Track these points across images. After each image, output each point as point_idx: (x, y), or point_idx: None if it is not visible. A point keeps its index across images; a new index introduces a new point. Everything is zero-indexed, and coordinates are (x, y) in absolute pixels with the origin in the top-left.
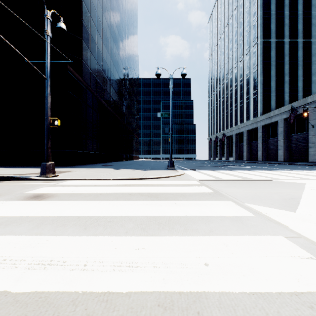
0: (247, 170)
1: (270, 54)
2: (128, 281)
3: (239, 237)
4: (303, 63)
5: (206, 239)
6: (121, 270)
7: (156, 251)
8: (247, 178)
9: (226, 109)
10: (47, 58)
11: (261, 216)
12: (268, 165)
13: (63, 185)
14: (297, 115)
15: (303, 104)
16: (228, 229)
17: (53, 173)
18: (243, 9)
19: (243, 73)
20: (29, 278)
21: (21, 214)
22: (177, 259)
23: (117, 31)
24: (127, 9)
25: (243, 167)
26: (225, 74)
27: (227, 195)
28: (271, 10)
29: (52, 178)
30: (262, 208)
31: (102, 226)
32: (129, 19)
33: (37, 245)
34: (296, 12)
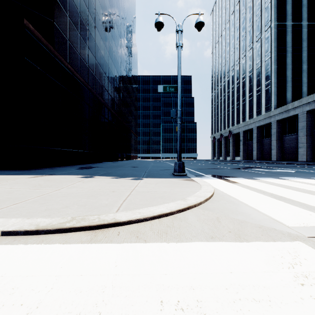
0: (307, 178)
1: (285, 38)
2: None
3: None
4: None
5: None
6: None
7: None
8: None
9: (232, 105)
10: None
11: None
12: (304, 167)
13: None
14: None
15: None
16: None
17: None
18: None
19: (252, 63)
20: None
21: None
22: None
23: (110, 8)
24: None
25: (280, 170)
26: (231, 67)
27: None
28: None
29: None
30: None
31: None
32: (126, 3)
33: None
34: None
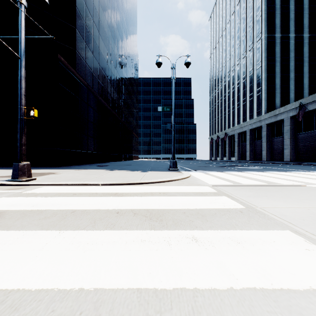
0: (260, 171)
1: (274, 49)
2: None
3: None
4: (309, 60)
5: None
6: None
7: None
8: (270, 182)
9: (228, 108)
10: (21, 31)
11: None
12: (278, 165)
13: (30, 194)
14: (305, 112)
15: (312, 101)
16: None
17: (28, 175)
18: (246, 4)
19: (246, 70)
20: None
21: None
22: None
23: (115, 25)
24: (126, 3)
25: (252, 167)
26: (227, 72)
27: (270, 215)
28: (275, 4)
29: (25, 183)
30: None
31: None
32: (128, 15)
33: None
34: (302, 6)
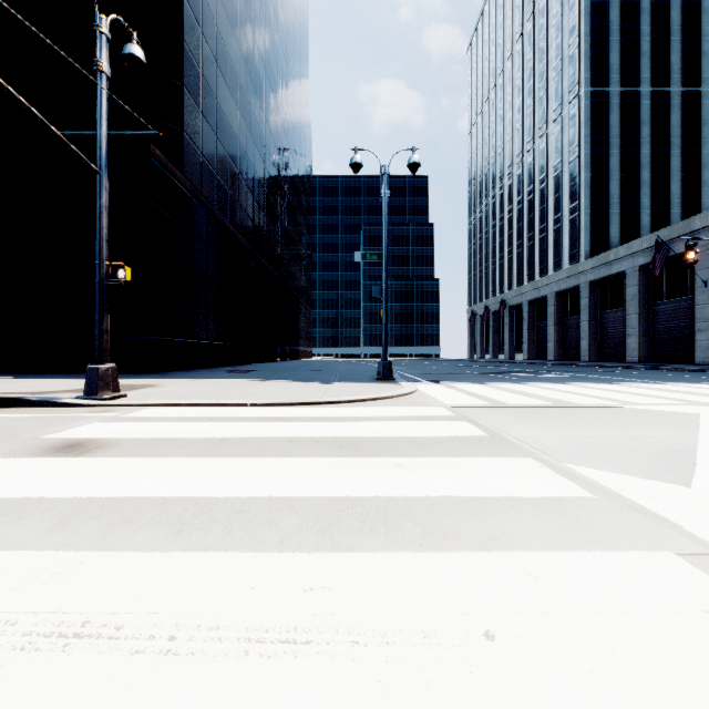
0: (558, 383)
1: (608, 120)
2: (283, 689)
3: (563, 554)
4: (683, 142)
5: (481, 560)
6: (265, 654)
7: (357, 594)
8: (561, 402)
9: (509, 246)
10: (101, 124)
11: (610, 497)
12: (606, 371)
13: (137, 419)
14: (671, 258)
15: (684, 234)
16: (533, 533)
17: (114, 389)
18: (547, 19)
19: (546, 164)
20: (19, 678)
21: (28, 491)
22: (411, 619)
23: (262, 68)
24: (285, 18)
25: (548, 375)
26: (506, 167)
27: (520, 444)
28: (610, 22)
29: (112, 402)
30: (610, 477)
31: (222, 524)
32: (290, 43)
33: (53, 578)
34: (668, 26)
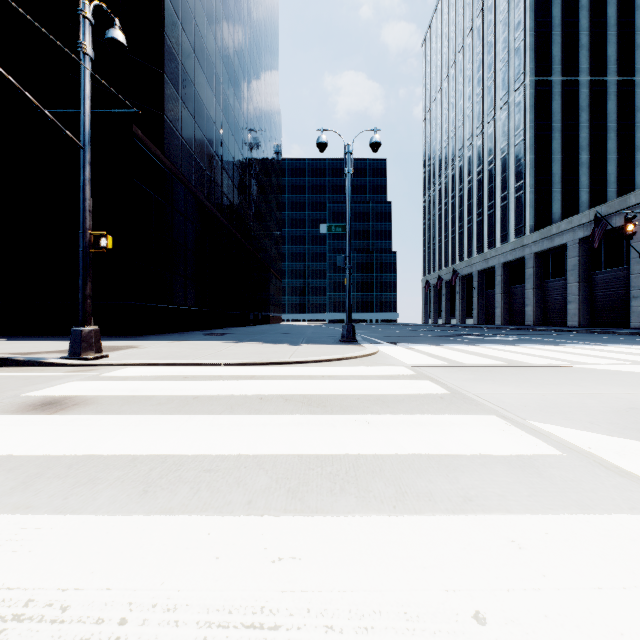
0: (508, 345)
1: (550, 106)
2: None
3: (545, 518)
4: (619, 126)
5: (459, 525)
6: None
7: (330, 566)
8: (514, 361)
9: (460, 221)
10: (84, 102)
11: (580, 455)
12: (550, 335)
13: (116, 378)
14: (608, 231)
15: (620, 210)
16: (509, 494)
17: (97, 350)
18: (495, 15)
19: (494, 147)
20: None
21: None
22: (390, 597)
23: (236, 59)
24: (257, 15)
25: (498, 338)
26: (457, 149)
27: (481, 401)
28: (552, 17)
29: (94, 362)
30: (575, 434)
31: (189, 484)
32: (262, 37)
33: (4, 546)
34: (605, 21)
